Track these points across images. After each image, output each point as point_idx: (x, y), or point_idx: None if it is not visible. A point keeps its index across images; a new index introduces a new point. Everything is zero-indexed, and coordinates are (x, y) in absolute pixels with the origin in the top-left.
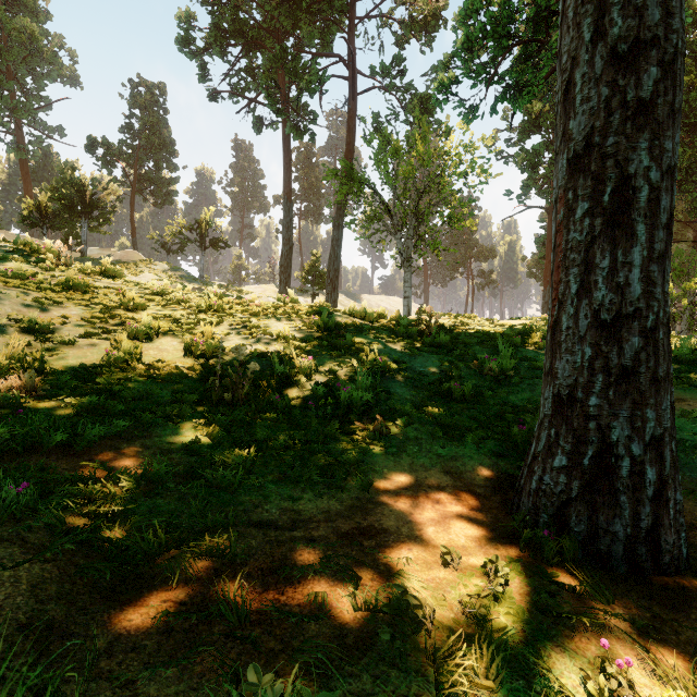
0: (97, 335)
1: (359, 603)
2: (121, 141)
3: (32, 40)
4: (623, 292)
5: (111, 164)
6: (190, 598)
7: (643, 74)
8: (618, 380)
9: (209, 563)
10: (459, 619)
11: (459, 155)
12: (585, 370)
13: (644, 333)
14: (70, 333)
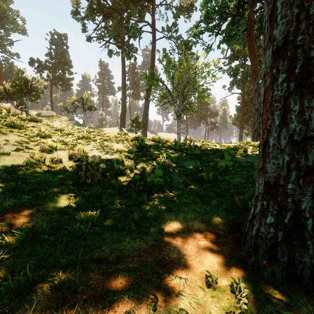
0: (23, 150)
1: None
2: (46, 60)
3: (3, 12)
4: (307, 124)
5: (41, 71)
6: None
7: None
8: (305, 174)
9: (60, 294)
10: None
11: (202, 68)
12: (285, 168)
13: None
14: (8, 149)
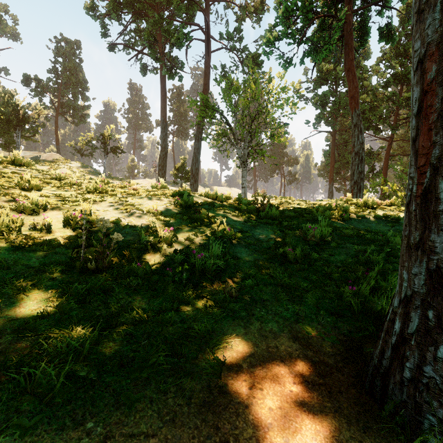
0: None
1: None
2: (48, 78)
3: None
4: None
5: (41, 94)
6: None
7: None
8: None
9: None
10: None
11: (278, 93)
12: None
13: None
14: None
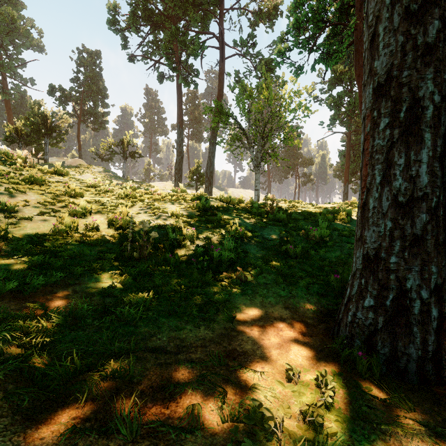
0: (48, 214)
1: (226, 415)
2: (71, 88)
3: (12, 22)
4: (415, 181)
5: (65, 103)
6: (94, 415)
7: (429, 25)
8: (411, 244)
9: (113, 383)
10: (301, 426)
11: (290, 98)
12: (387, 237)
13: (430, 211)
14: (29, 212)
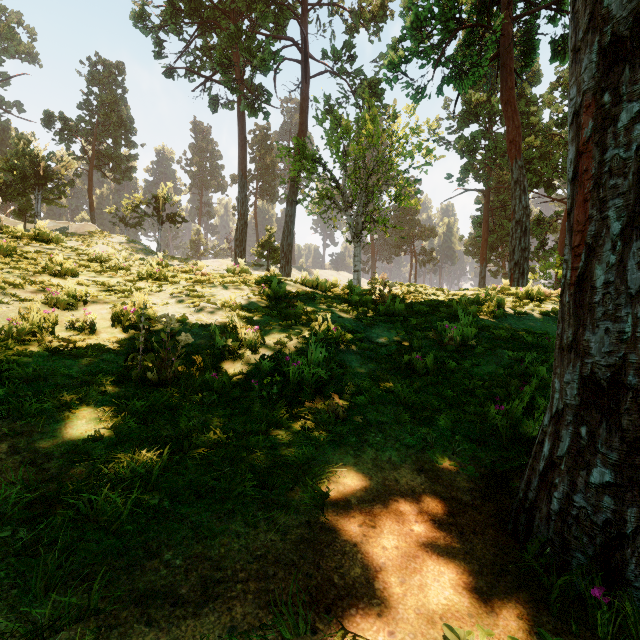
0: (5, 302)
1: None
2: (79, 117)
3: None
4: None
5: (69, 140)
6: None
7: None
8: None
9: None
10: None
11: (406, 135)
12: None
13: None
14: None
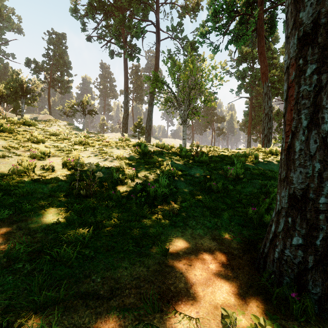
0: (10, 156)
1: None
2: (43, 61)
3: None
4: None
5: (38, 72)
6: None
7: None
8: None
9: None
10: None
11: (209, 70)
12: (315, 179)
13: None
14: None
